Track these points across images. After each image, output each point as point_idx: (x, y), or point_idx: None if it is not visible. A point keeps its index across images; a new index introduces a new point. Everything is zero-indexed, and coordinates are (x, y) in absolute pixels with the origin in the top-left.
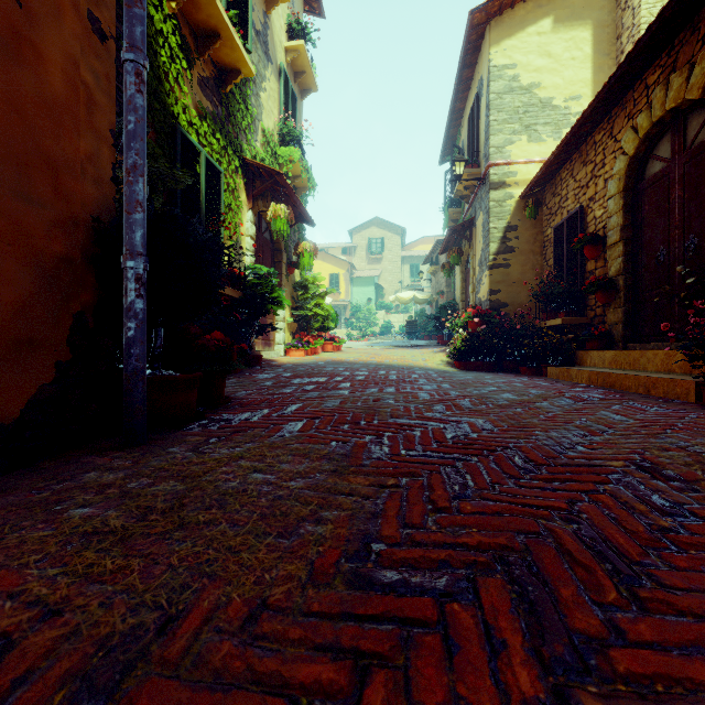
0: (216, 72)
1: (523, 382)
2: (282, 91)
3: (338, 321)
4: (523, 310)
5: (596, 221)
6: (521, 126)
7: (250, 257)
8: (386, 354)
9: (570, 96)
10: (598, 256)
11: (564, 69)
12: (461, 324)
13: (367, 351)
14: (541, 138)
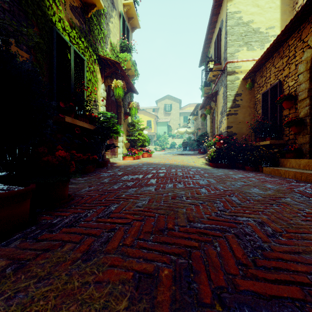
0: (82, 5)
1: (254, 177)
2: (121, 25)
3: (151, 142)
4: (244, 136)
5: (289, 88)
6: (243, 42)
7: (103, 108)
8: (174, 158)
9: (268, 27)
10: (291, 106)
11: (265, 13)
12: (212, 143)
13: (164, 157)
14: (253, 48)
